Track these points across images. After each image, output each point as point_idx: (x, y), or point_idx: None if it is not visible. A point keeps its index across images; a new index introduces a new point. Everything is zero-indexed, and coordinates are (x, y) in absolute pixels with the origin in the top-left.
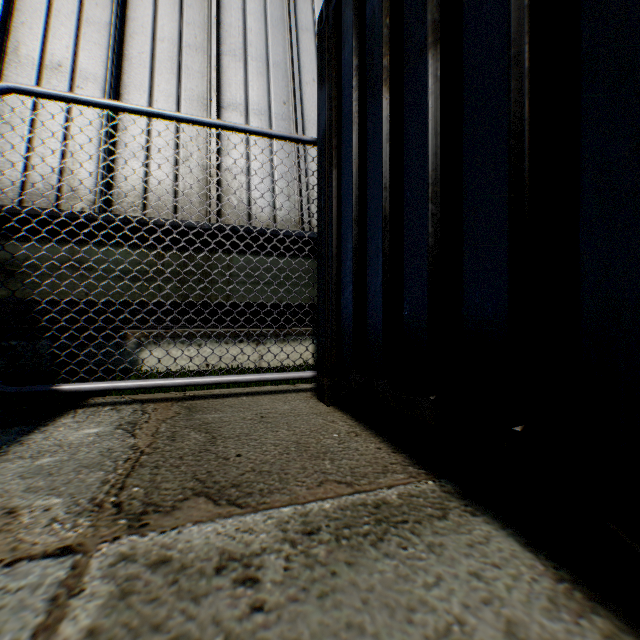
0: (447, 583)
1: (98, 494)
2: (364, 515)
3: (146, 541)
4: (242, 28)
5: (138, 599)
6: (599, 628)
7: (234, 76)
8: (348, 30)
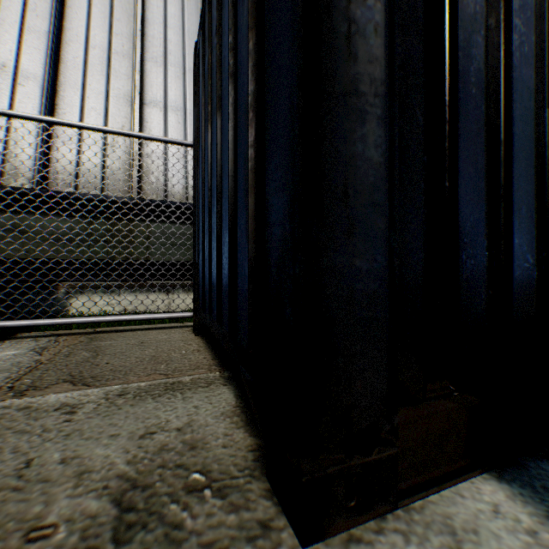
0: (177, 410)
1: (1, 383)
2: (161, 387)
3: (22, 401)
4: (163, 39)
5: (5, 420)
6: (232, 420)
7: (155, 78)
8: (201, 76)
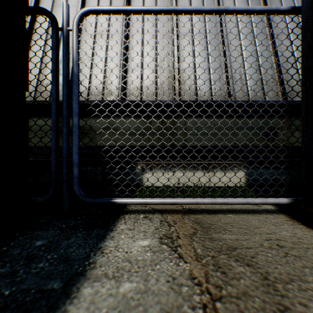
0: None
1: None
2: None
3: None
4: None
5: None
6: None
7: (184, 17)
8: None
